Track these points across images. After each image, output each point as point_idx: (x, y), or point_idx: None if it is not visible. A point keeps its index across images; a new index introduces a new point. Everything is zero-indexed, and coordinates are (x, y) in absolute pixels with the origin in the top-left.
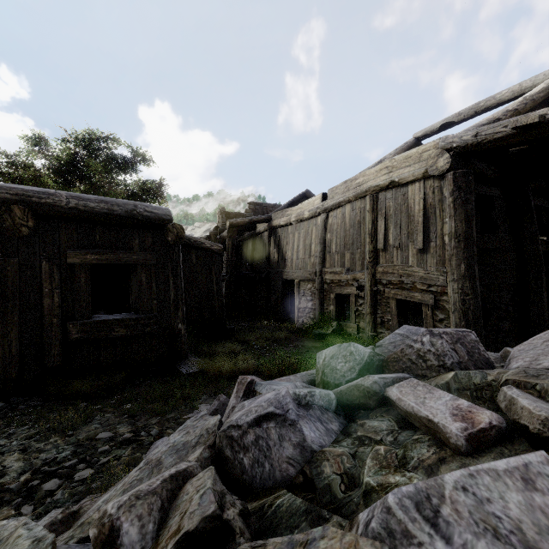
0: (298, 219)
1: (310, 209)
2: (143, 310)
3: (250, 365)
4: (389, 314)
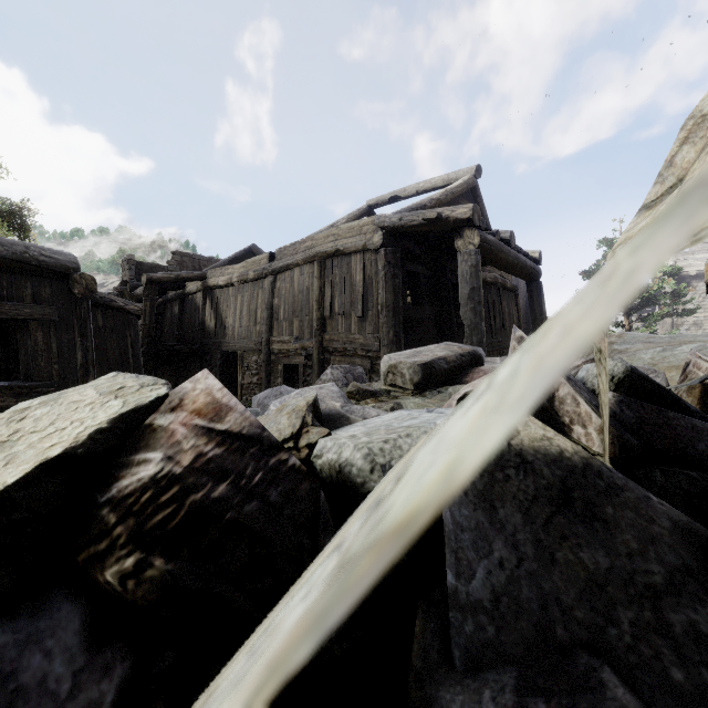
0: (242, 279)
1: (255, 269)
2: (40, 375)
3: None
4: None
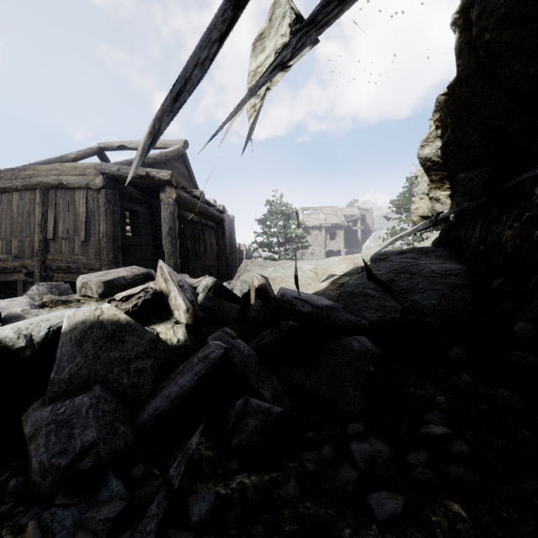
0: None
1: None
2: None
3: None
4: None
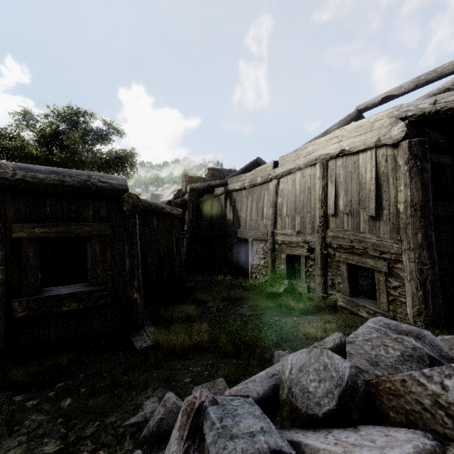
0: (252, 184)
1: (262, 175)
2: (97, 281)
3: (205, 339)
4: (339, 277)
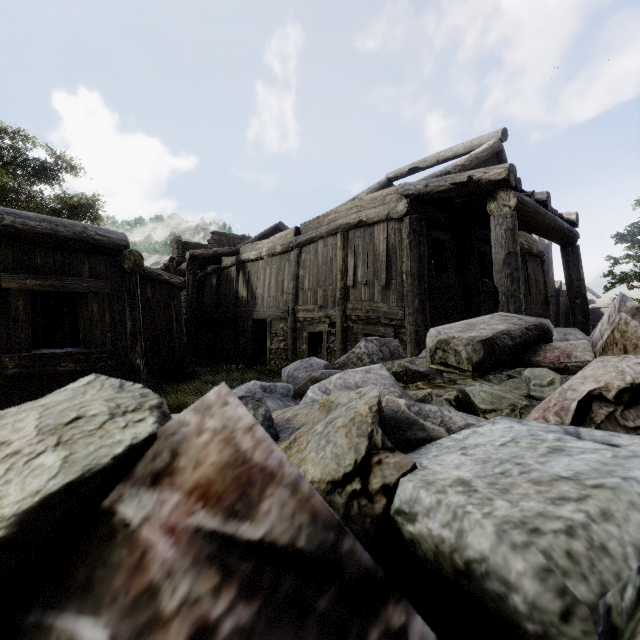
0: (270, 253)
1: (282, 243)
2: (95, 343)
3: None
4: None
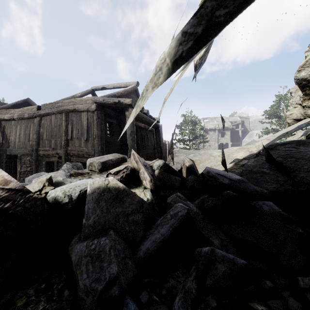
0: (20, 117)
1: (29, 113)
2: None
3: None
4: None
